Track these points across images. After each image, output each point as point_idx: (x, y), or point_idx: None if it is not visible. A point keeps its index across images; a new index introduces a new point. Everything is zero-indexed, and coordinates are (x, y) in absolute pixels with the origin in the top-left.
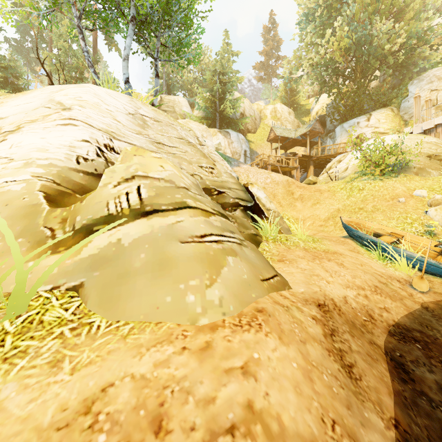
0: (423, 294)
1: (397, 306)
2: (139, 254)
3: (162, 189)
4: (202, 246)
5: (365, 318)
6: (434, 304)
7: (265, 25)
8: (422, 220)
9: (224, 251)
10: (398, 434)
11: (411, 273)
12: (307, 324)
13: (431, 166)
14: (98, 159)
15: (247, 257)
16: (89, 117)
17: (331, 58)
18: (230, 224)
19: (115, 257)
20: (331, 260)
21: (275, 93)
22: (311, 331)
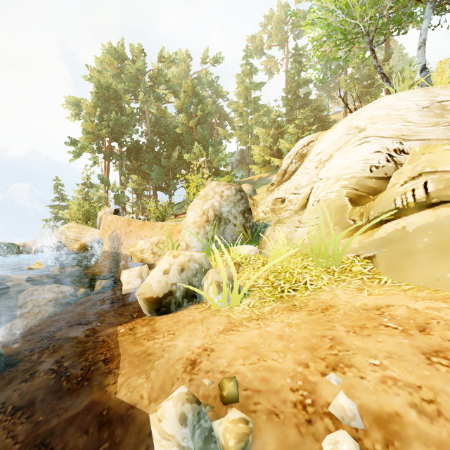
0: None
1: None
2: (422, 238)
3: None
4: None
5: None
6: None
7: None
8: None
9: None
10: None
11: None
12: None
13: None
14: (387, 164)
15: None
16: (380, 130)
17: None
18: None
19: (400, 240)
20: None
21: None
22: None
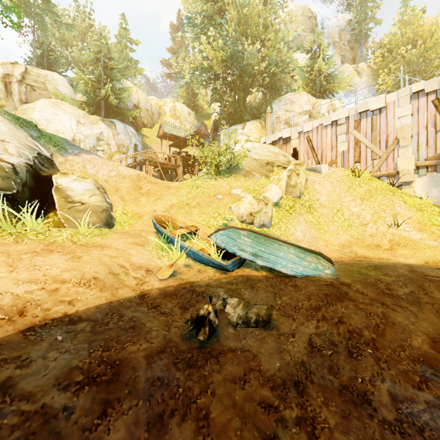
0: (160, 281)
1: (98, 297)
2: None
3: None
4: None
5: (2, 316)
6: (159, 290)
7: (172, 23)
8: (225, 215)
9: None
10: None
11: (179, 262)
12: None
13: (256, 170)
14: None
15: None
16: None
17: (211, 66)
18: None
19: None
20: (69, 254)
21: (177, 92)
22: None
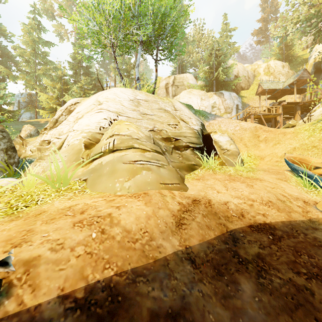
0: None
1: (279, 215)
2: (107, 168)
3: (124, 140)
4: (132, 165)
5: (235, 215)
6: None
7: None
8: None
9: (143, 168)
10: (185, 250)
11: None
12: (171, 204)
13: None
14: (109, 127)
15: (159, 172)
16: (109, 106)
17: (318, 10)
18: (160, 157)
19: (99, 169)
20: (244, 183)
21: (269, 52)
22: (171, 206)
